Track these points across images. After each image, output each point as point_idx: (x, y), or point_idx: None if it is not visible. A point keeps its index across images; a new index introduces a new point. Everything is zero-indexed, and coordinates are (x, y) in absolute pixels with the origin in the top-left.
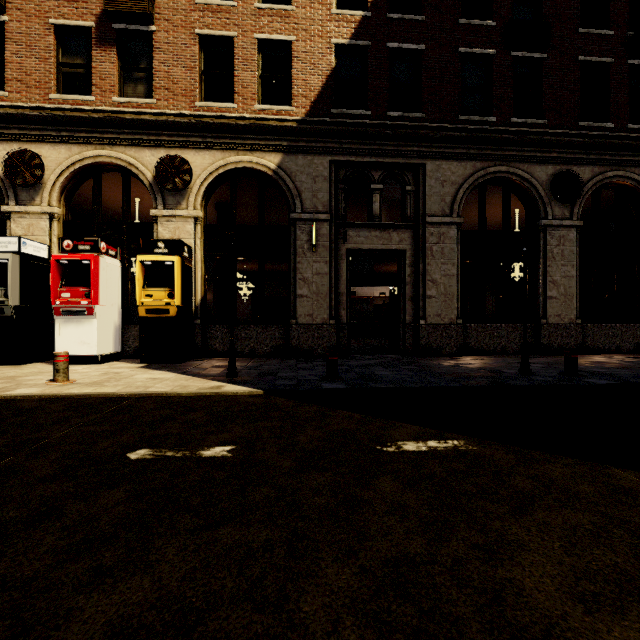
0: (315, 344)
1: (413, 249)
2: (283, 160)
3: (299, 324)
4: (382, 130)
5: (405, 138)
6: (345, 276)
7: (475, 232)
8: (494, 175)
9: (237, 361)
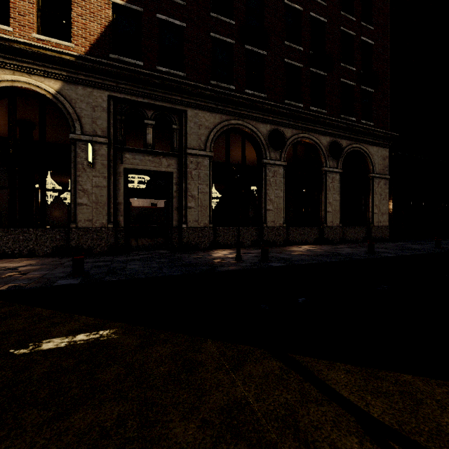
0: (94, 244)
1: (178, 172)
2: (63, 87)
3: (79, 228)
4: (152, 79)
5: (171, 89)
6: (123, 189)
7: (223, 163)
8: (234, 126)
9: (7, 262)
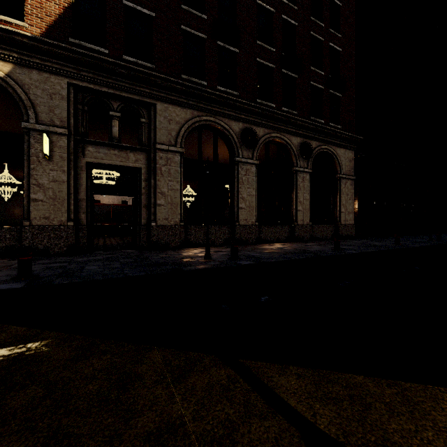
0: (52, 244)
1: (147, 168)
2: (14, 70)
3: (33, 226)
4: (117, 68)
5: (138, 80)
6: (85, 185)
7: (194, 160)
8: (206, 122)
9: None
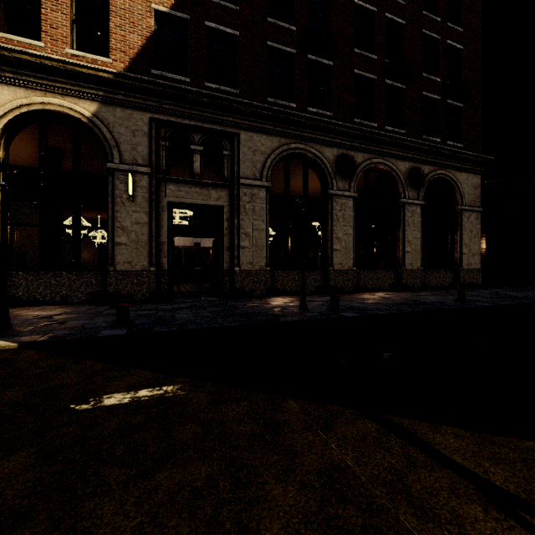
0: (134, 290)
1: (230, 206)
2: (100, 109)
3: (117, 271)
4: (200, 97)
5: (221, 108)
6: (166, 226)
7: (281, 195)
8: (295, 150)
9: (39, 310)
